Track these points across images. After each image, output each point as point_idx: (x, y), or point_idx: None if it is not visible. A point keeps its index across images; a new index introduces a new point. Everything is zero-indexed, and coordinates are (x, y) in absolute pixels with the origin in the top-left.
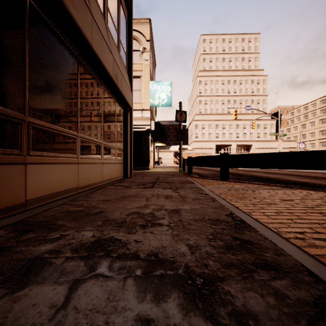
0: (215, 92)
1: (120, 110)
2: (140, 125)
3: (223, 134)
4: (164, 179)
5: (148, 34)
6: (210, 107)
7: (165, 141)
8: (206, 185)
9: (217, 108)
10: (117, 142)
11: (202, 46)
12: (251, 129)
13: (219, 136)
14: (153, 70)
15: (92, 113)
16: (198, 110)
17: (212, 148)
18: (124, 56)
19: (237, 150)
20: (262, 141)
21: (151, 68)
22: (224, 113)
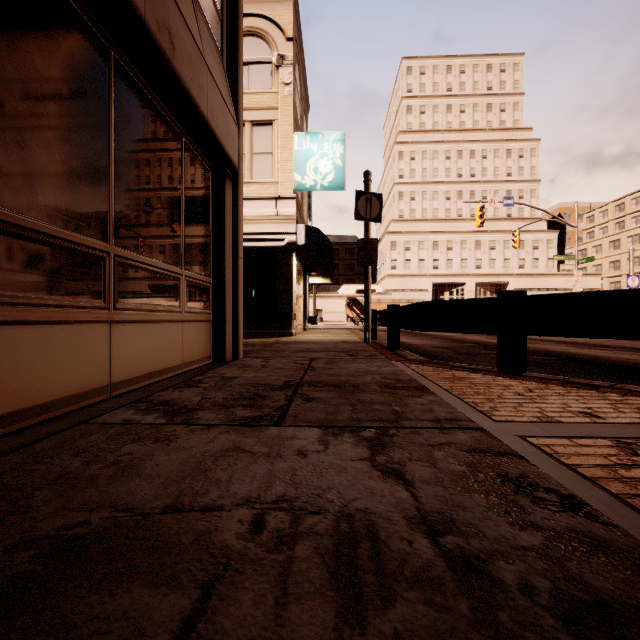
0: (432, 175)
1: (203, 170)
2: (273, 232)
3: (448, 260)
4: (328, 367)
5: (290, 25)
6: (421, 206)
7: (330, 274)
8: (482, 401)
9: (435, 208)
10: (190, 260)
11: (405, 82)
12: (506, 251)
13: (441, 266)
14: (302, 113)
15: (44, 125)
16: (396, 213)
17: (426, 290)
18: (214, 17)
19: (477, 294)
20: (529, 275)
21: (298, 107)
22: (451, 218)
